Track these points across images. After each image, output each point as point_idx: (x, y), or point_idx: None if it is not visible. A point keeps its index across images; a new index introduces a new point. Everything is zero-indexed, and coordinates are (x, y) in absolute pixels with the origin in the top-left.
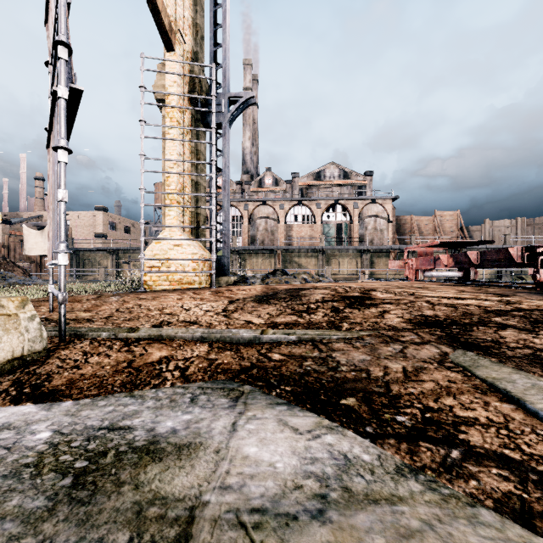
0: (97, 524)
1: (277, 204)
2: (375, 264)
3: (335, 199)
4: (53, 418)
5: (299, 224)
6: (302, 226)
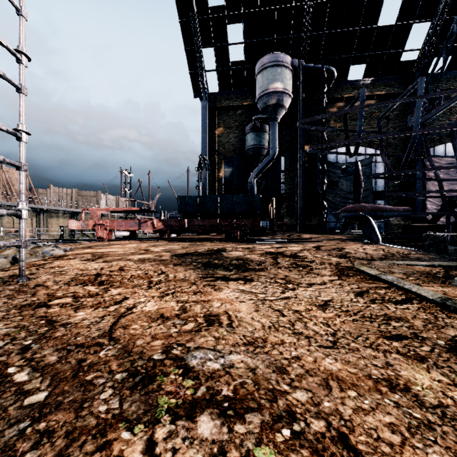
0: None
1: None
2: None
3: None
4: None
5: None
6: None
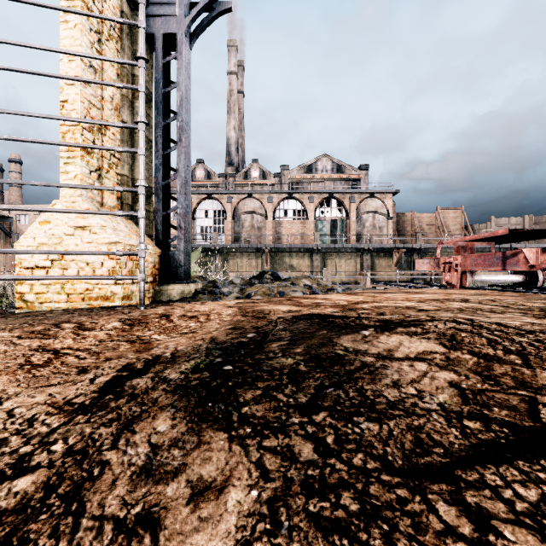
0: None
1: (264, 198)
2: (376, 265)
3: (330, 193)
4: None
5: (289, 220)
6: (293, 222)
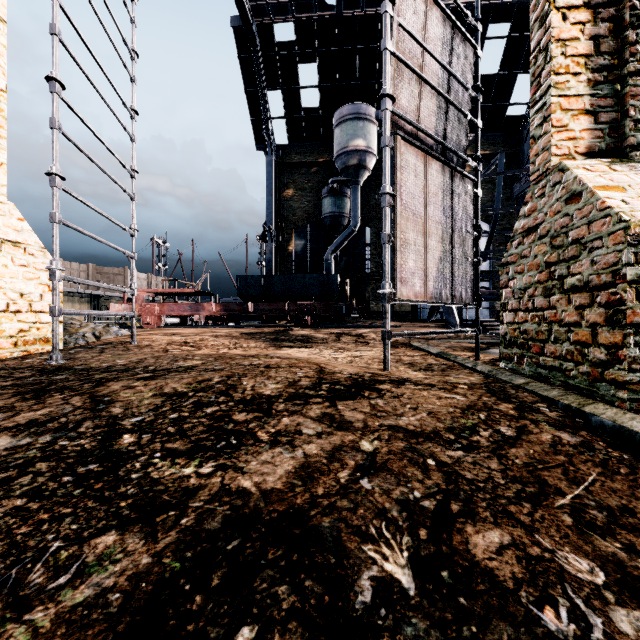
0: None
1: None
2: None
3: None
4: None
5: None
6: None
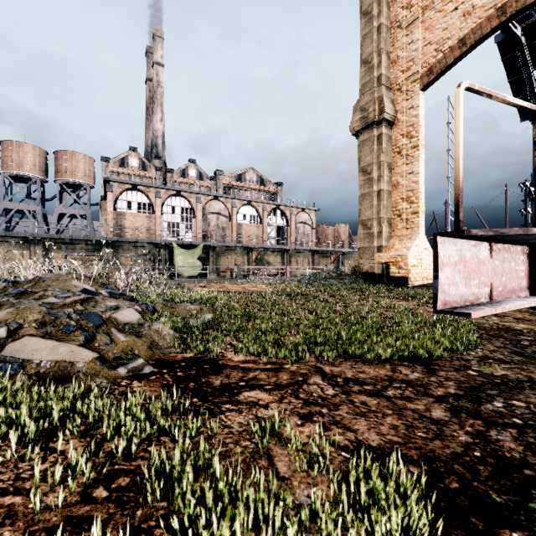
0: None
1: (228, 202)
2: (320, 262)
3: (277, 204)
4: None
5: (247, 223)
6: (250, 225)
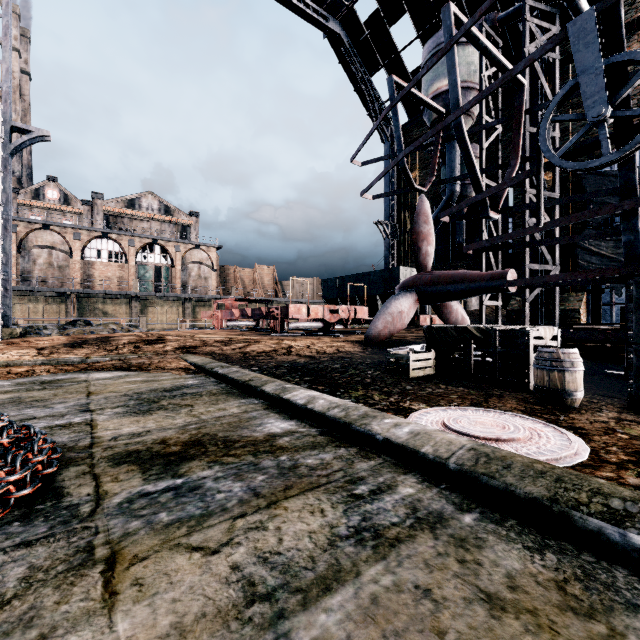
0: (60, 383)
1: (68, 232)
2: (198, 313)
3: (153, 238)
4: (1, 382)
5: (103, 261)
6: (108, 264)
